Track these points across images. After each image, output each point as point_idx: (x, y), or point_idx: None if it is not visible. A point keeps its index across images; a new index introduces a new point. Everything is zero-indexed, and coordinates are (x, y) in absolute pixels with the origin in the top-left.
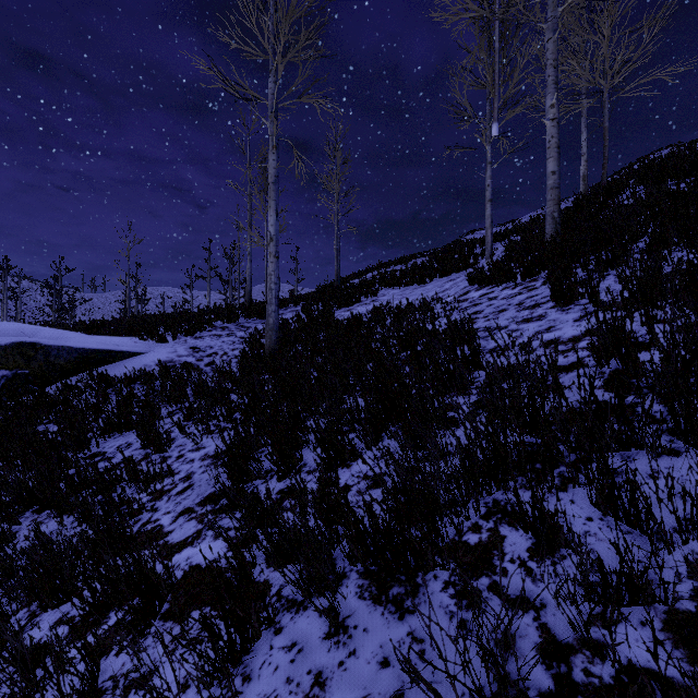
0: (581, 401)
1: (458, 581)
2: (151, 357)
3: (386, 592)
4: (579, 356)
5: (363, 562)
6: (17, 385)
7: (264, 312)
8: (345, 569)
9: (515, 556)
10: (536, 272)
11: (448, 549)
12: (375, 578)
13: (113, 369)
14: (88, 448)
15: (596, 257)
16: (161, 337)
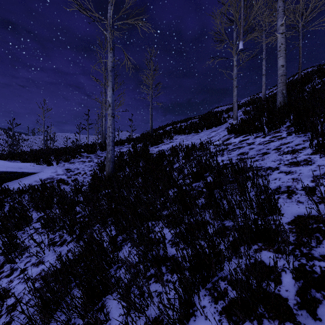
0: None
1: None
2: (40, 175)
3: None
4: None
5: None
6: None
7: None
8: None
9: None
10: (277, 126)
11: None
12: None
13: (15, 183)
14: None
15: None
16: (49, 163)
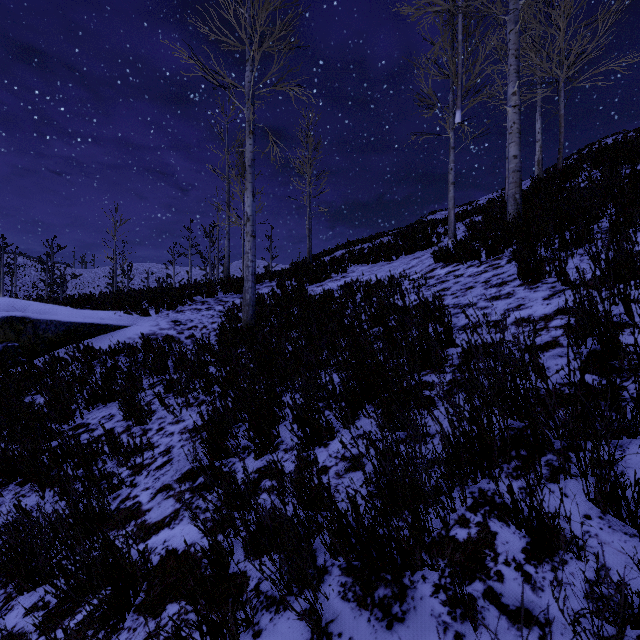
0: (561, 383)
1: (449, 585)
2: (134, 330)
3: (371, 594)
4: (553, 335)
5: (345, 556)
6: (8, 357)
7: (241, 287)
8: (326, 563)
9: (509, 558)
10: (499, 250)
11: (435, 544)
12: (359, 576)
13: (99, 341)
14: (73, 420)
15: (559, 237)
16: (145, 311)
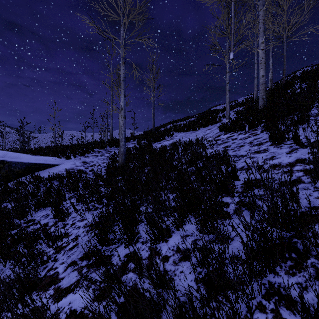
0: (309, 207)
1: None
2: (62, 166)
3: None
4: (297, 175)
5: None
6: None
7: (118, 144)
8: None
9: None
10: (256, 125)
11: None
12: None
13: (43, 173)
14: (26, 217)
15: (290, 119)
16: (68, 156)
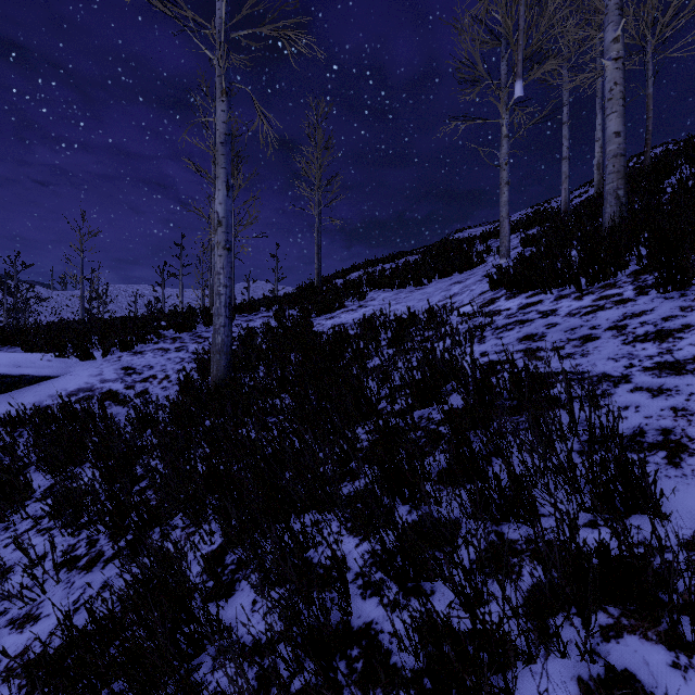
0: None
1: None
2: (63, 382)
3: None
4: None
5: None
6: None
7: None
8: None
9: None
10: (609, 273)
11: None
12: None
13: (3, 402)
14: None
15: None
16: (86, 353)
